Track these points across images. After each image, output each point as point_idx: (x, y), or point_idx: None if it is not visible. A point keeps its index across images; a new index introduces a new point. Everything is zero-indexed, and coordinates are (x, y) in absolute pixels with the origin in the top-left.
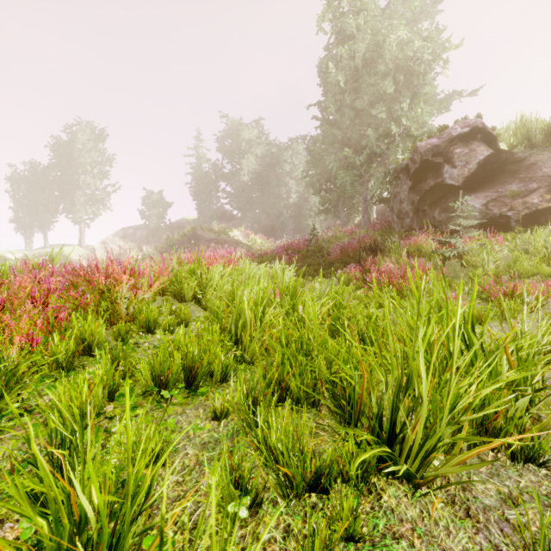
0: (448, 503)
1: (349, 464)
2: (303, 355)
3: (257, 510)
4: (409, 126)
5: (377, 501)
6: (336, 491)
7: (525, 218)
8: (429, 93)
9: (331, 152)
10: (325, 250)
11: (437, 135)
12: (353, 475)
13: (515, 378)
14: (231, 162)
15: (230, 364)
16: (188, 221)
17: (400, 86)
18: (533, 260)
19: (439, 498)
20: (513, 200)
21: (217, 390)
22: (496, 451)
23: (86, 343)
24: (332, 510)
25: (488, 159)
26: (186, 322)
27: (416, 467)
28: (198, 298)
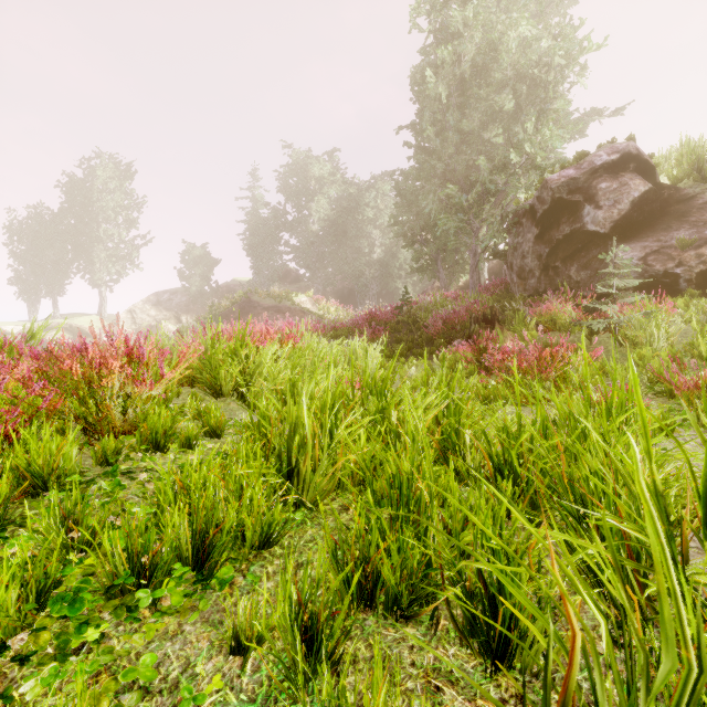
0: None
1: None
2: (403, 505)
3: None
4: (534, 154)
5: None
6: None
7: (700, 276)
8: (560, 110)
9: (428, 191)
10: (422, 322)
11: (575, 165)
12: None
13: None
14: (296, 206)
15: (275, 520)
16: (241, 283)
17: (522, 100)
18: None
19: None
20: (683, 251)
21: (252, 567)
22: None
23: (27, 483)
24: None
25: (646, 197)
26: (218, 431)
27: None
28: (241, 391)
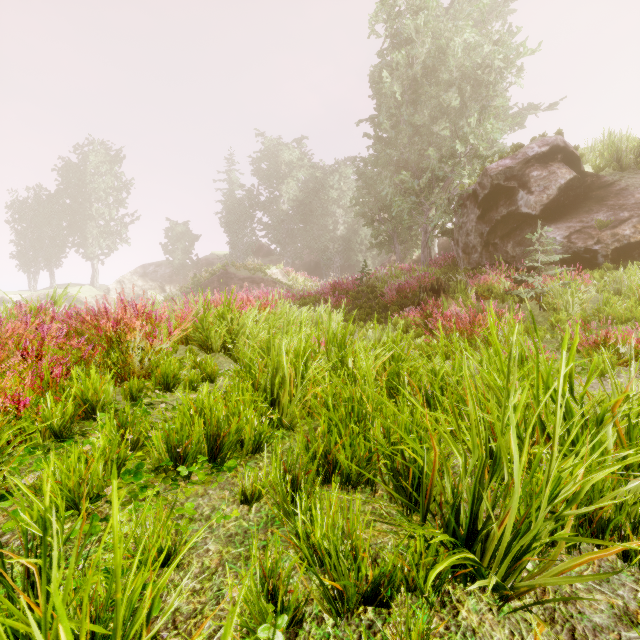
0: (547, 621)
1: (415, 567)
2: (354, 420)
3: (297, 630)
4: (477, 145)
5: (453, 618)
6: (399, 603)
7: (615, 252)
8: (500, 106)
9: (385, 176)
10: (379, 291)
11: (511, 155)
12: (422, 585)
13: (637, 459)
14: (268, 188)
15: (264, 431)
16: (219, 257)
17: (467, 98)
18: (627, 302)
19: (541, 626)
20: (601, 231)
21: (248, 463)
22: (603, 548)
23: (87, 405)
24: (396, 633)
25: (571, 184)
26: (213, 377)
27: (503, 571)
28: (228, 347)
